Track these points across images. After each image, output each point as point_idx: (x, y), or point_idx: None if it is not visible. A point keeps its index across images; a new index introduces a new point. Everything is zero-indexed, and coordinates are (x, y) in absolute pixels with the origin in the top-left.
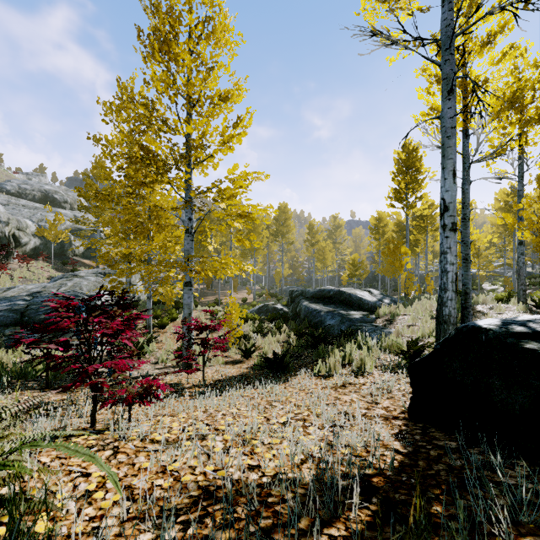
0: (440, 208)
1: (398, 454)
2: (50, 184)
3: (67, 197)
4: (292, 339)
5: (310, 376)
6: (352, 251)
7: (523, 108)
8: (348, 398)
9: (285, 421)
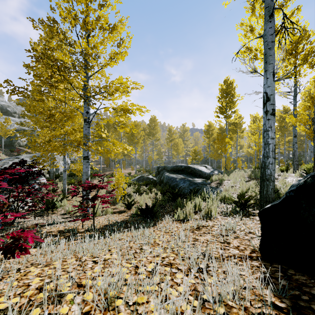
0: (264, 99)
1: (280, 312)
2: (4, 101)
3: (16, 109)
4: (158, 196)
5: (172, 221)
6: (193, 146)
7: (297, 54)
8: (204, 239)
9: (153, 268)
